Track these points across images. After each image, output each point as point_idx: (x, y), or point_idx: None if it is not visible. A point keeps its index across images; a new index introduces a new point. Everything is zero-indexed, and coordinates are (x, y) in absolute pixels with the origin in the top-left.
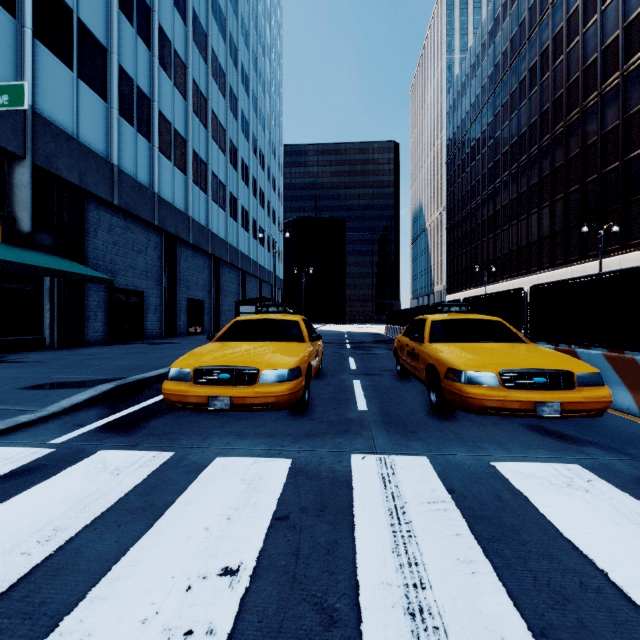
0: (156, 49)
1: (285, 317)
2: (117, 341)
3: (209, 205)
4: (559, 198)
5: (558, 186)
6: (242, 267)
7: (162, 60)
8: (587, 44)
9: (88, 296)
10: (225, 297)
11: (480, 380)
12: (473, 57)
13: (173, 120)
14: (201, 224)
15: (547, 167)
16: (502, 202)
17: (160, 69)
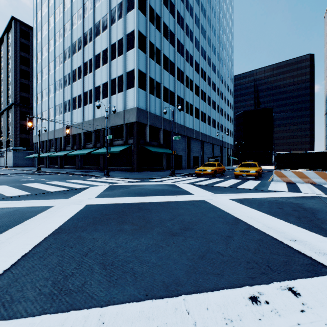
0: (185, 83)
1: (213, 163)
2: (176, 169)
3: (200, 123)
4: None
5: None
6: (212, 142)
7: (186, 85)
8: None
9: (170, 157)
10: (206, 155)
11: (236, 171)
12: None
13: (189, 101)
14: (197, 131)
15: None
16: None
17: (186, 88)
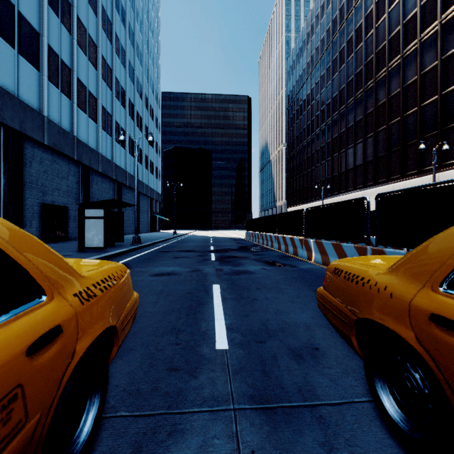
0: None
1: None
2: None
3: (74, 111)
4: (382, 129)
5: (381, 120)
6: (117, 178)
7: None
8: (407, 2)
9: None
10: None
11: None
12: (309, 27)
13: (17, 2)
14: (62, 128)
15: (371, 105)
16: (332, 135)
17: None
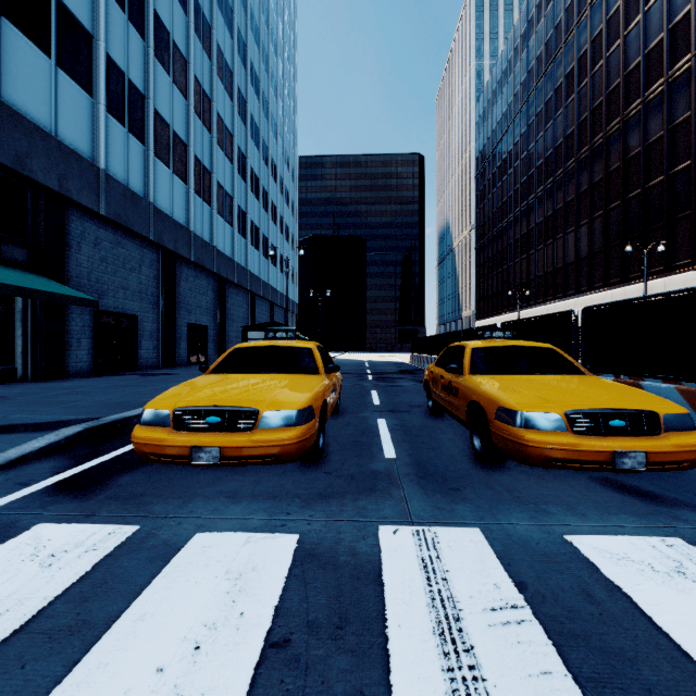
0: (151, 39)
1: (296, 344)
2: (105, 372)
3: (214, 219)
4: (598, 215)
5: (597, 202)
6: (251, 289)
7: (159, 52)
8: (629, 48)
9: (70, 320)
10: (232, 322)
11: (541, 423)
12: (505, 62)
13: (172, 121)
14: (204, 240)
15: (585, 182)
16: (536, 220)
17: (156, 62)
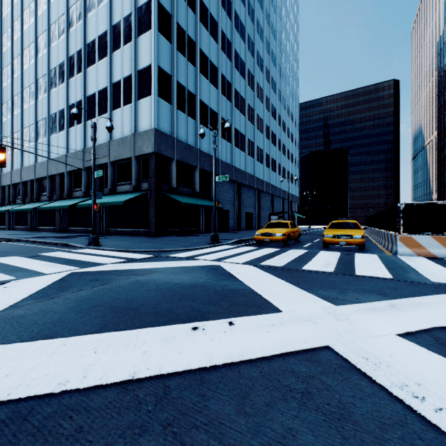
0: (233, 101)
1: (284, 221)
2: (220, 231)
3: (255, 164)
4: None
5: None
6: (272, 193)
7: (235, 104)
8: None
9: (212, 213)
10: (263, 210)
11: (328, 237)
12: None
13: (239, 129)
14: (251, 174)
15: None
16: None
17: (235, 108)
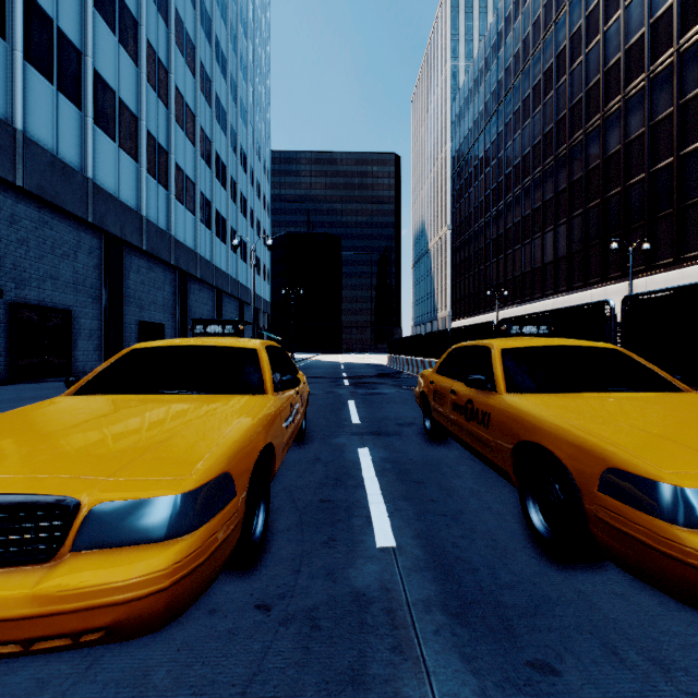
0: None
1: (232, 342)
2: (25, 378)
3: (171, 205)
4: (577, 214)
5: (576, 201)
6: (217, 285)
7: (100, 4)
8: (609, 44)
9: None
10: None
11: None
12: (482, 60)
13: (118, 87)
14: (160, 227)
15: (564, 180)
16: (514, 219)
17: (97, 16)
